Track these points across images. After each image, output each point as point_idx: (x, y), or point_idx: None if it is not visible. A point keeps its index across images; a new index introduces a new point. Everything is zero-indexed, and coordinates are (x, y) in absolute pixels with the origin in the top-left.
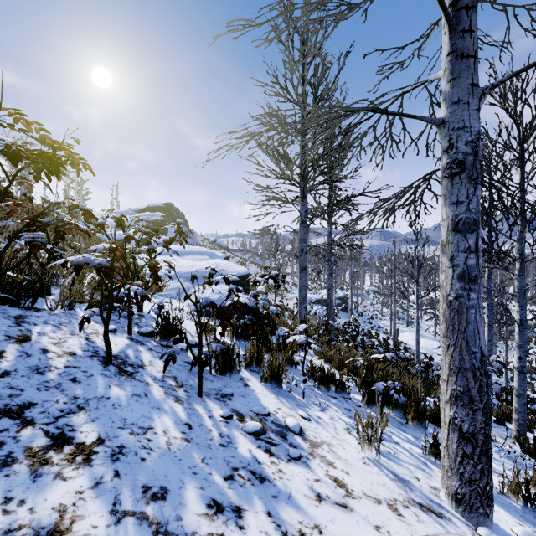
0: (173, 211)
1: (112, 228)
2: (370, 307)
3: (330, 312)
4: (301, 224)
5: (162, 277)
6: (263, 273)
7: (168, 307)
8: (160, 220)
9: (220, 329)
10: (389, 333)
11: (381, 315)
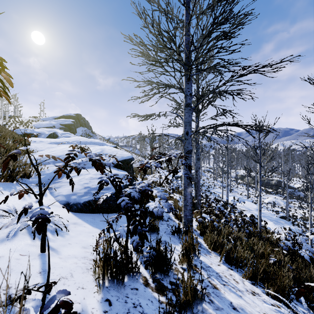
0: (81, 119)
1: (35, 128)
2: (206, 180)
3: (197, 189)
4: (186, 107)
5: (41, 161)
6: (140, 159)
7: (5, 207)
8: (70, 124)
9: (90, 239)
10: (221, 197)
11: (213, 185)
